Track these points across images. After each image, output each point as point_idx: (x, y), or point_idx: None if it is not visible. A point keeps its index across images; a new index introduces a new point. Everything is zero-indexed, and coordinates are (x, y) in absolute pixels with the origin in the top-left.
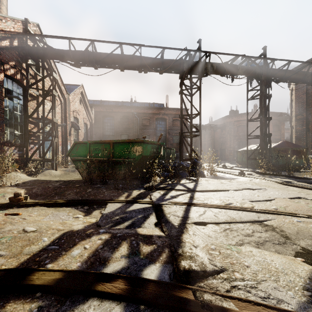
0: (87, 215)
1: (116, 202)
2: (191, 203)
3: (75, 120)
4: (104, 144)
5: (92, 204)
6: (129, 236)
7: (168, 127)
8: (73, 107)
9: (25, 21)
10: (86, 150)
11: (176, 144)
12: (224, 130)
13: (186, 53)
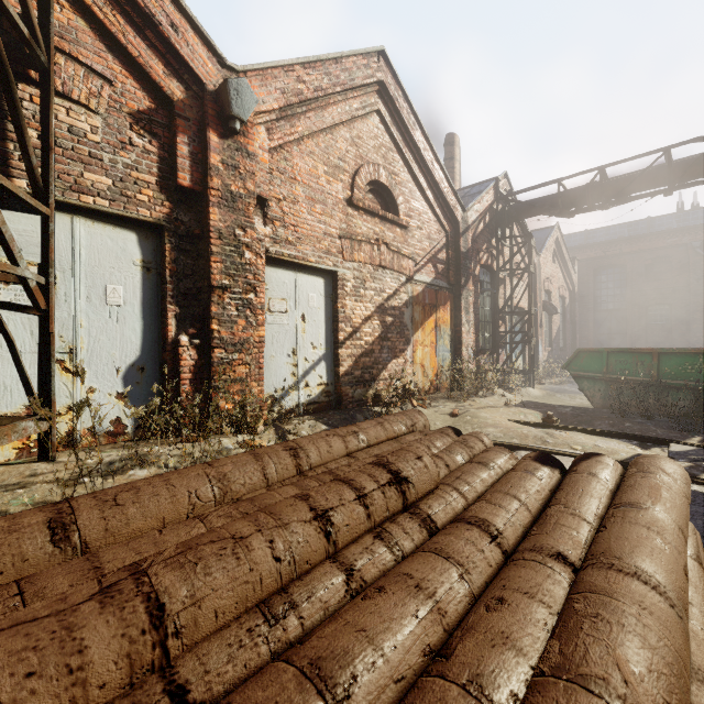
0: (645, 450)
1: (684, 444)
2: None
3: (545, 295)
4: (637, 354)
5: (644, 440)
6: None
7: None
8: (543, 274)
9: (495, 182)
10: (599, 362)
11: None
12: None
13: None
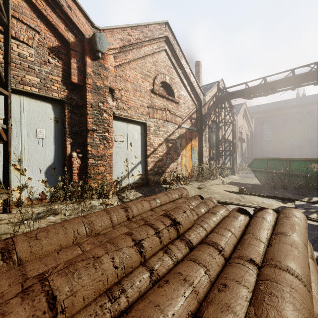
0: (284, 204)
1: (301, 201)
2: None
3: (239, 134)
4: (280, 160)
5: (283, 199)
6: (316, 212)
7: None
8: (238, 124)
9: (218, 83)
10: (263, 164)
11: None
12: None
13: None
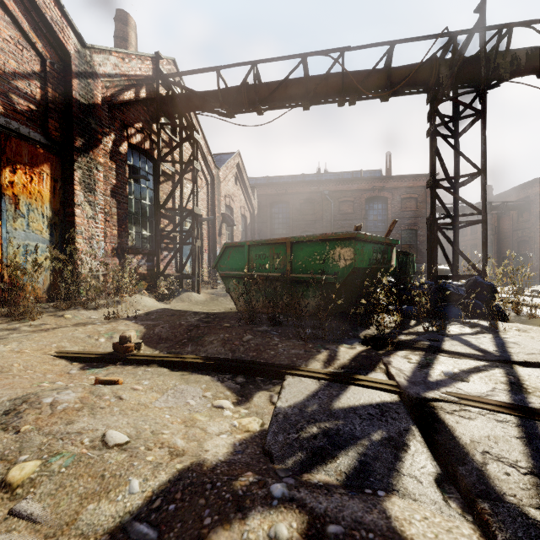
0: (242, 404)
1: (305, 376)
2: (529, 407)
3: (228, 210)
4: (274, 245)
5: (252, 373)
6: None
7: (391, 214)
8: (225, 190)
9: (156, 57)
10: (242, 258)
11: (408, 246)
12: (527, 213)
13: (447, 41)
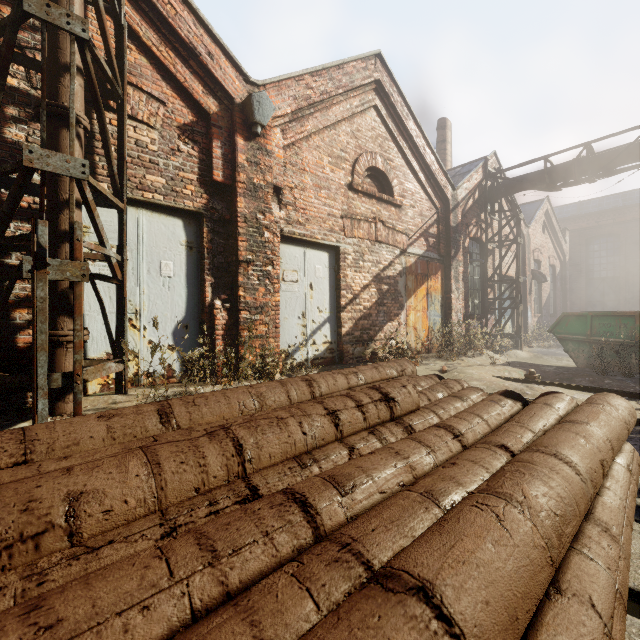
0: None
1: None
2: None
3: (534, 264)
4: (620, 317)
5: (621, 395)
6: None
7: None
8: (532, 245)
9: (484, 162)
10: (583, 325)
11: None
12: None
13: None
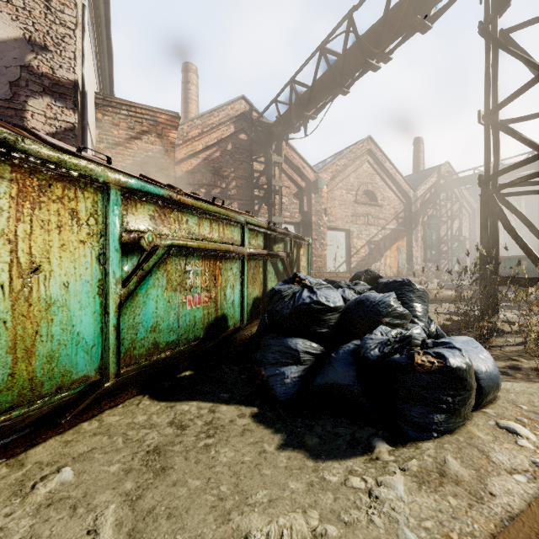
0: None
1: None
2: None
3: None
4: None
5: None
6: None
7: None
8: None
9: (438, 170)
10: None
11: None
12: None
13: None
